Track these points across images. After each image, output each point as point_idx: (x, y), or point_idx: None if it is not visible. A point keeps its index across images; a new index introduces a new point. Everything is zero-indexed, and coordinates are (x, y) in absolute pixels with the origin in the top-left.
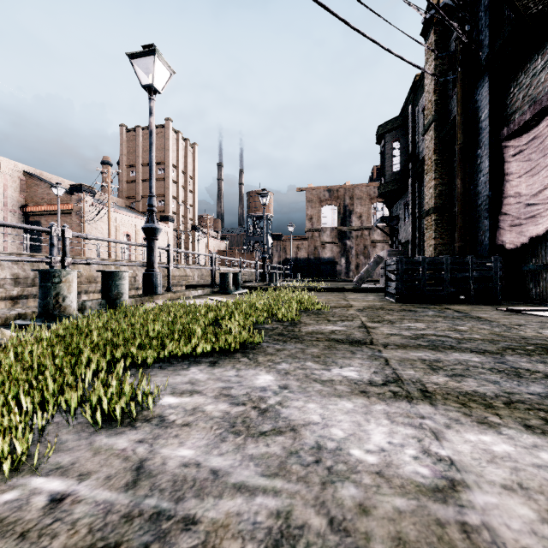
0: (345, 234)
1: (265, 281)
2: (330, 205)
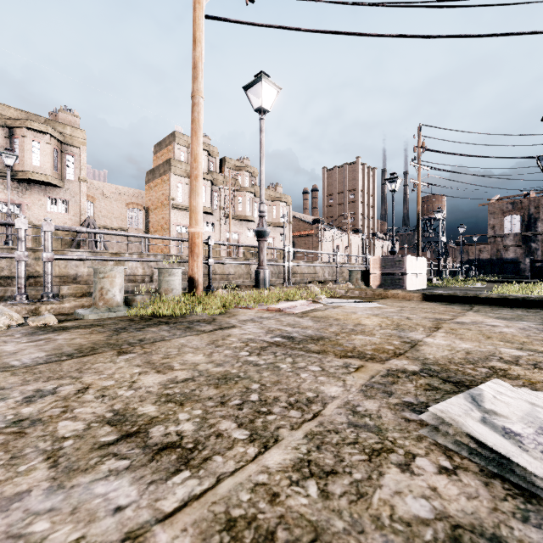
0: (529, 238)
1: (462, 275)
2: (513, 215)
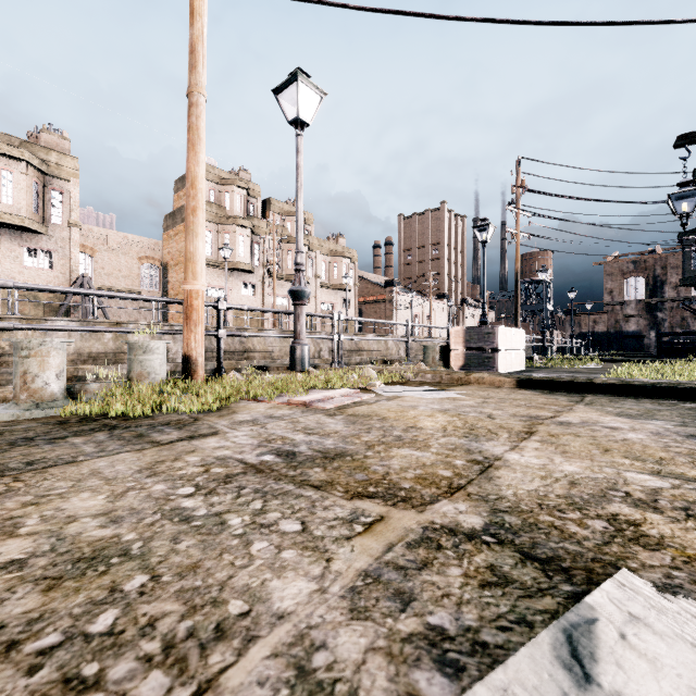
0: (655, 306)
1: (573, 353)
2: (636, 277)
